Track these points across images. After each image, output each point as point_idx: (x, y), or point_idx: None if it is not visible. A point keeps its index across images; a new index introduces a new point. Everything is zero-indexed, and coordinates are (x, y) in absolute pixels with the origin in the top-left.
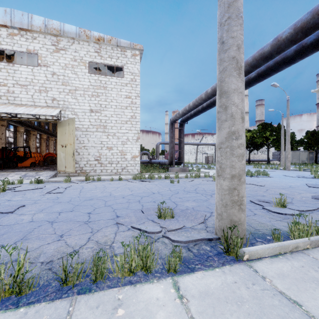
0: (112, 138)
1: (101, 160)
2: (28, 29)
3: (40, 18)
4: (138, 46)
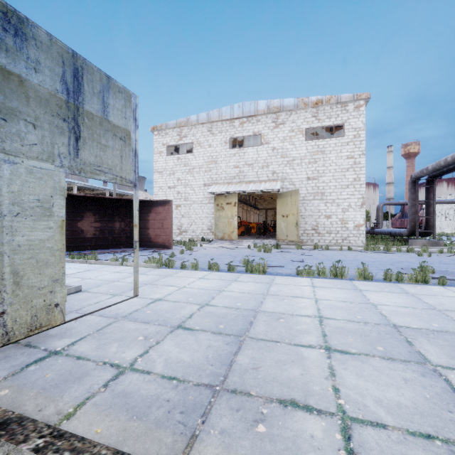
0: (330, 205)
1: (319, 230)
2: (255, 115)
3: (263, 102)
4: (363, 95)
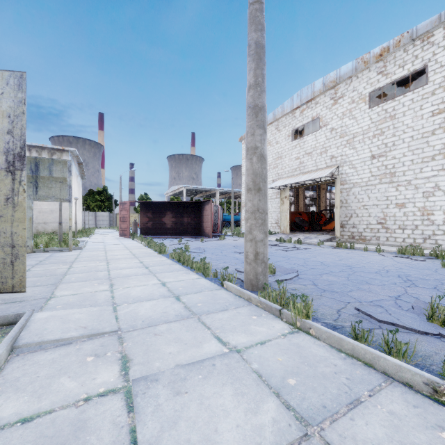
0: (404, 189)
1: (387, 224)
2: (311, 98)
3: (319, 81)
4: None
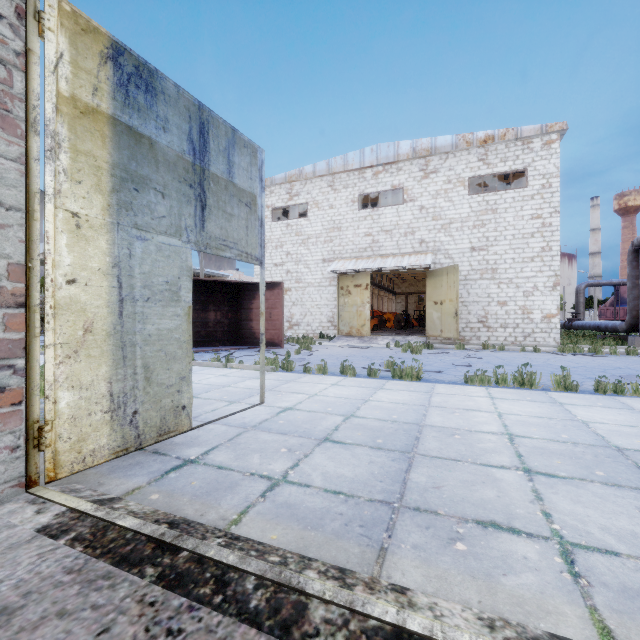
0: (506, 287)
1: (488, 322)
2: (394, 161)
3: (407, 143)
4: (556, 126)
